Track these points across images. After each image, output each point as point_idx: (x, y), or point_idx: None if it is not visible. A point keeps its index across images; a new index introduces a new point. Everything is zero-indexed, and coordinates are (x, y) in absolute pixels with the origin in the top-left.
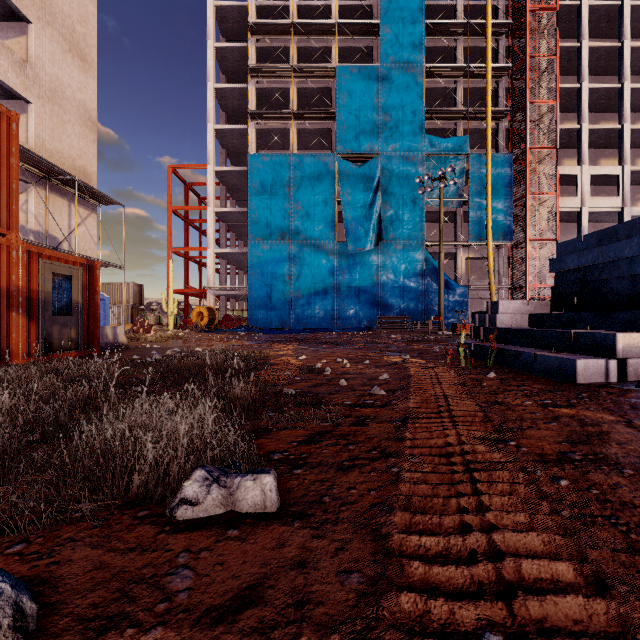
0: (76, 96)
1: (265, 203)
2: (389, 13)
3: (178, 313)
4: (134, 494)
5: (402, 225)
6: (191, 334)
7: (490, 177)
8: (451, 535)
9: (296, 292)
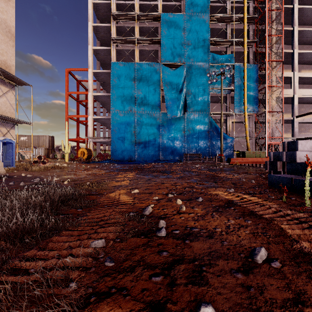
0: None
1: (121, 90)
2: None
3: (73, 152)
4: None
5: (197, 103)
6: (74, 164)
7: (246, 77)
8: None
9: (138, 140)
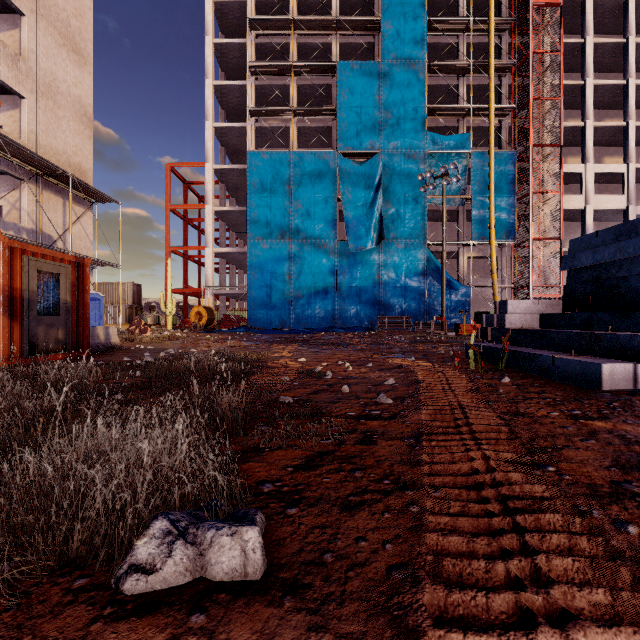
0: (71, 91)
1: (265, 201)
2: (390, 9)
3: (177, 313)
4: (74, 551)
5: (404, 224)
6: (189, 334)
7: (493, 175)
8: (509, 632)
9: (296, 292)
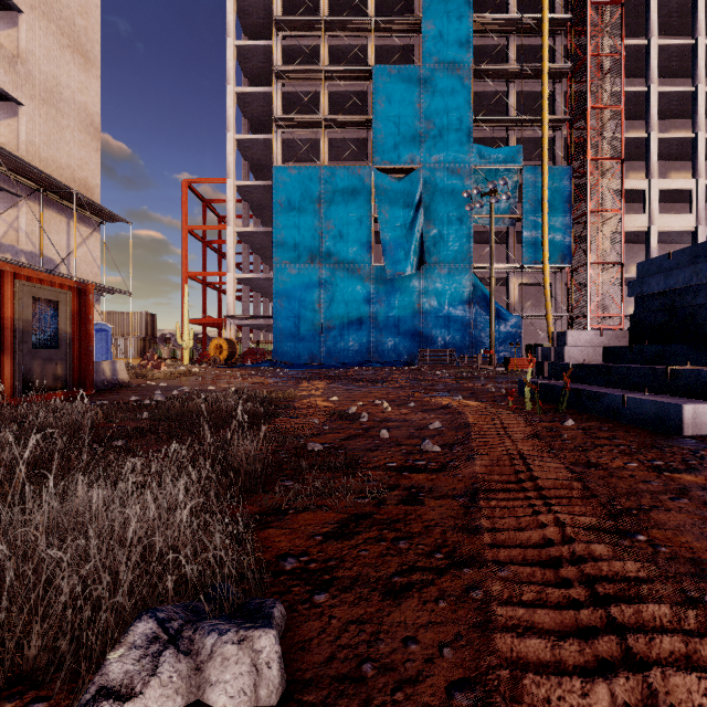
0: (76, 98)
1: (292, 222)
2: (432, 7)
3: (195, 346)
4: (31, 661)
5: (447, 246)
6: (208, 370)
7: (547, 192)
8: None
9: (327, 322)
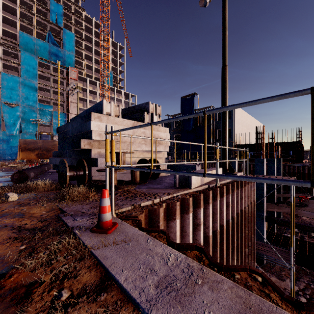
0: None
1: None
2: (24, 62)
3: None
4: None
5: (29, 128)
6: None
7: (59, 118)
8: None
9: None
